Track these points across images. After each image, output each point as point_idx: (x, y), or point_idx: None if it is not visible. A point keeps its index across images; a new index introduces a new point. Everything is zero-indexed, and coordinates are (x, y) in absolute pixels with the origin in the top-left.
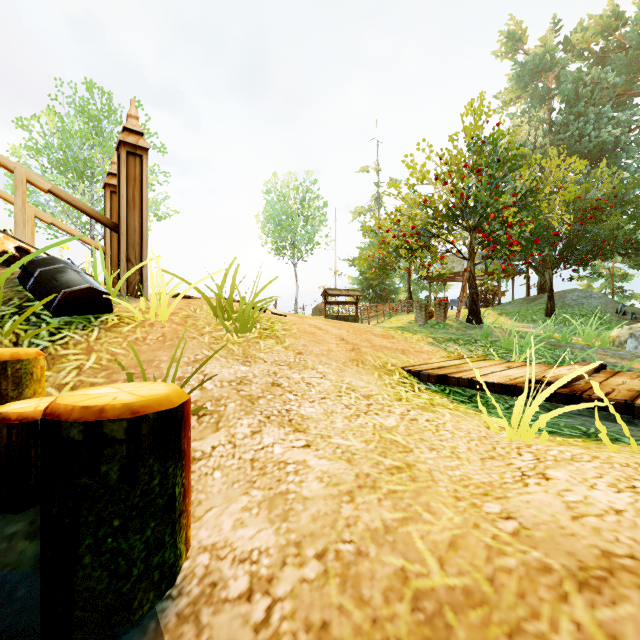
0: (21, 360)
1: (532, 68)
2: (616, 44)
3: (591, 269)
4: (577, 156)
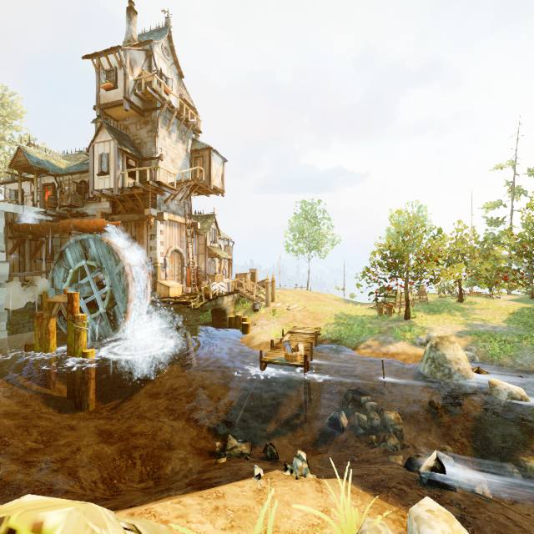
0: (246, 318)
1: None
2: None
3: None
4: None
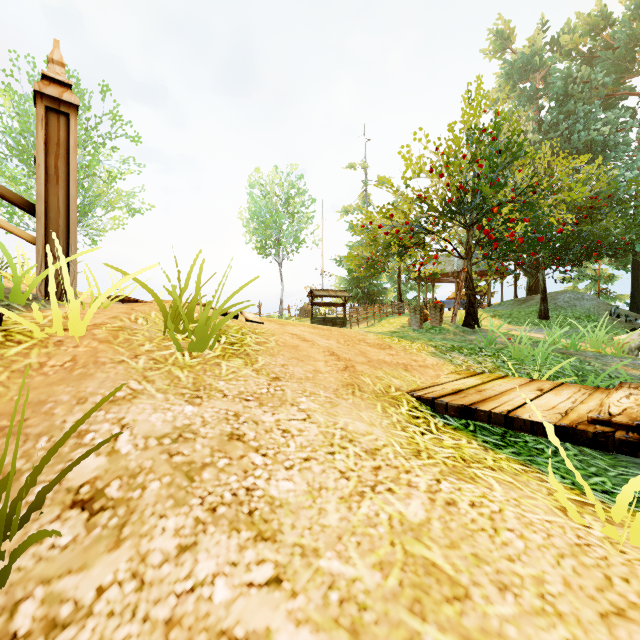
0: None
1: (521, 67)
2: (603, 45)
3: (578, 270)
4: (566, 156)
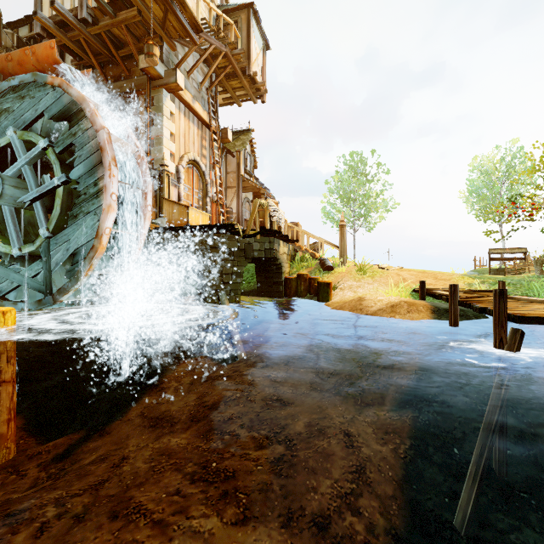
0: (317, 278)
1: None
2: None
3: None
4: None
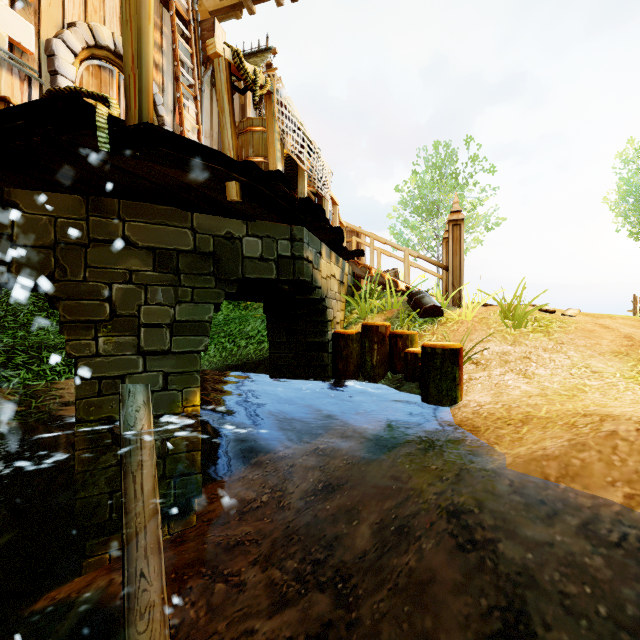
0: (412, 334)
1: None
2: None
3: None
4: None
